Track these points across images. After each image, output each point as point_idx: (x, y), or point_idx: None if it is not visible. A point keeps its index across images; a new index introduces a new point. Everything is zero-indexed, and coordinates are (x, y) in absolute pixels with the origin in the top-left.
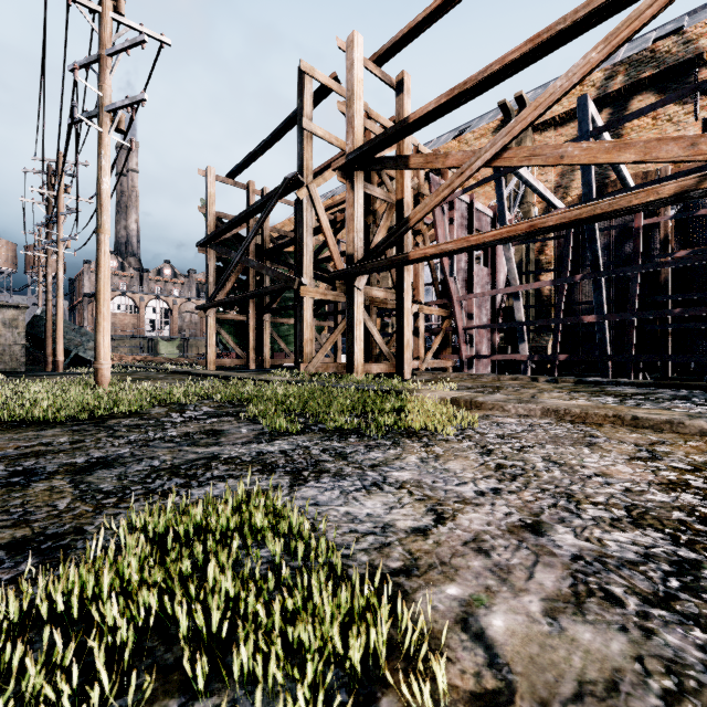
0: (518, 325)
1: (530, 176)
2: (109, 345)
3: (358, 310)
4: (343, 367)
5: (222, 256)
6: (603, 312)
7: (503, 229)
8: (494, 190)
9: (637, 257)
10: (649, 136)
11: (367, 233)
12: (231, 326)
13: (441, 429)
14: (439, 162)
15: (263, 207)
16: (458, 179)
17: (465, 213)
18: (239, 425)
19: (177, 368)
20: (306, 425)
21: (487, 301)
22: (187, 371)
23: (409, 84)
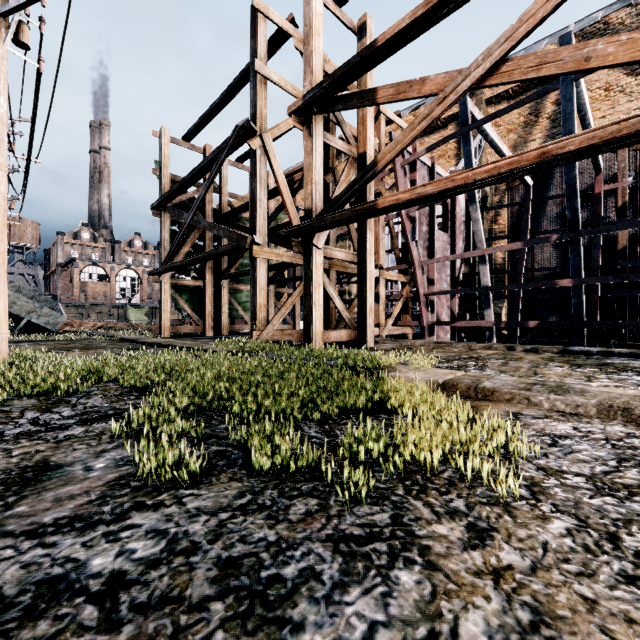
0: (484, 290)
1: (496, 135)
2: (6, 309)
3: (317, 272)
4: (299, 335)
5: (178, 221)
6: (581, 275)
7: (501, 161)
8: (448, 162)
9: (599, 223)
10: (601, 107)
11: (326, 193)
12: (187, 292)
13: (486, 474)
14: (413, 91)
15: (214, 162)
16: (440, 106)
17: (426, 177)
18: (104, 448)
19: (128, 335)
20: (225, 447)
21: (447, 267)
22: (133, 339)
23: (372, 28)
